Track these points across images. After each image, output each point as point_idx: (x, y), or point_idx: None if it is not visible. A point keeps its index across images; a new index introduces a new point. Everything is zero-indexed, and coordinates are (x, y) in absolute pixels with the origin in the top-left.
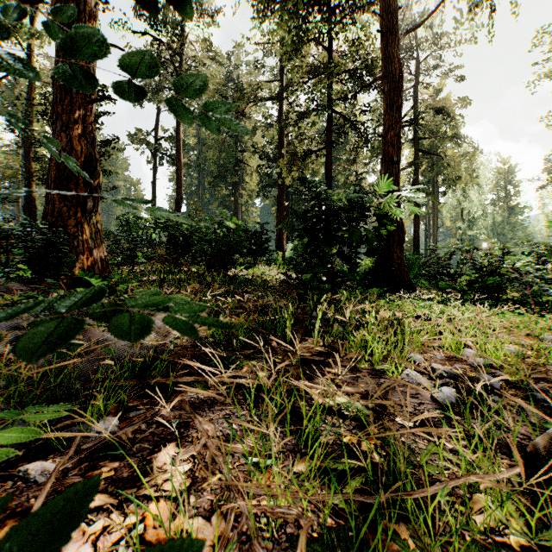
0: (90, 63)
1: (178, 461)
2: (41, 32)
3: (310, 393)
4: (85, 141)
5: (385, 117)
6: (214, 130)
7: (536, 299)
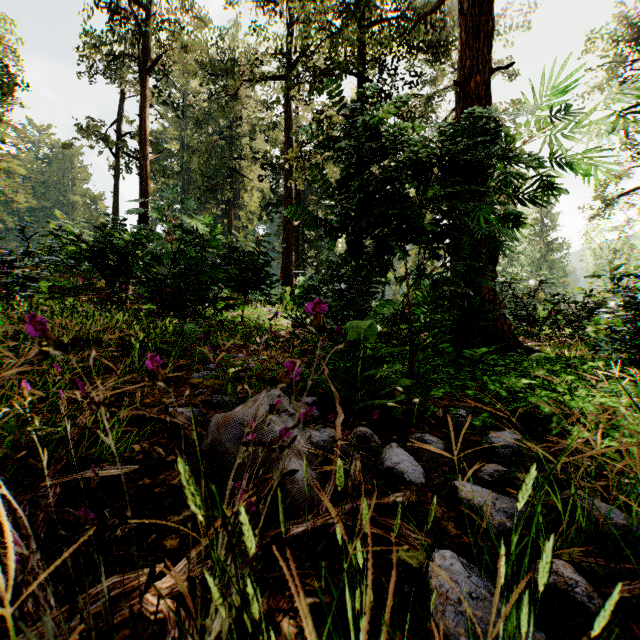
0: None
1: None
2: None
3: None
4: None
5: (463, 55)
6: None
7: None
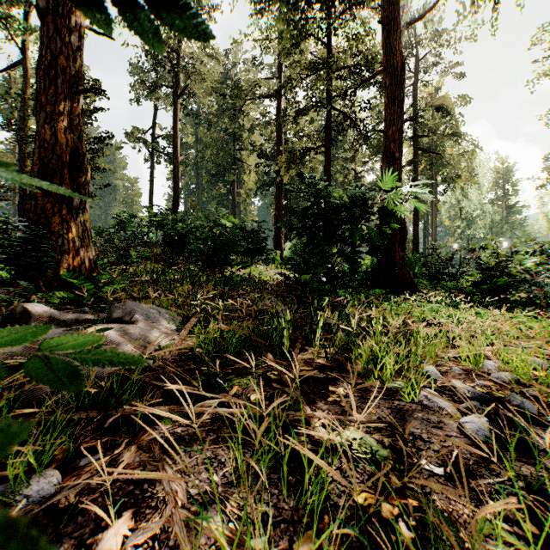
0: (77, 51)
1: (131, 545)
2: (36, 28)
3: (313, 424)
4: (72, 133)
5: (386, 112)
6: (149, 36)
7: (545, 301)
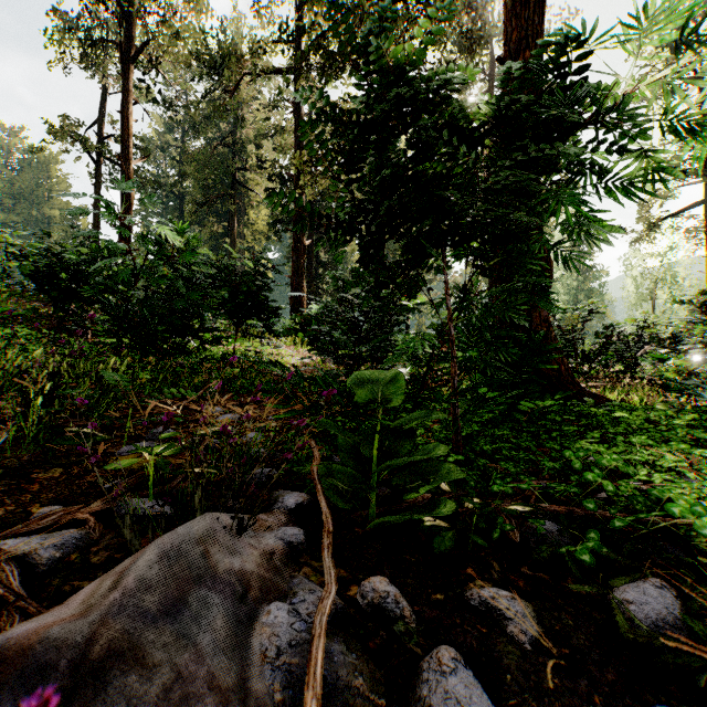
0: None
1: None
2: None
3: None
4: None
5: (509, 27)
6: None
7: None
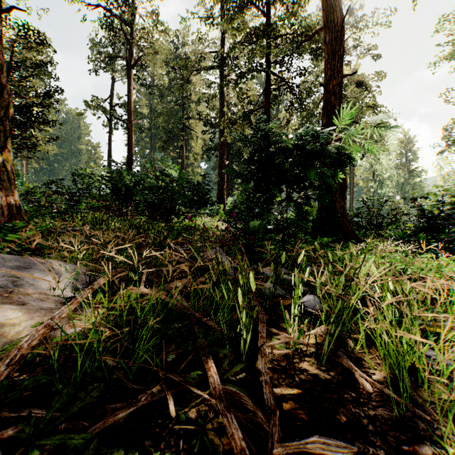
0: None
1: None
2: None
3: None
4: None
5: (326, 67)
6: None
7: None
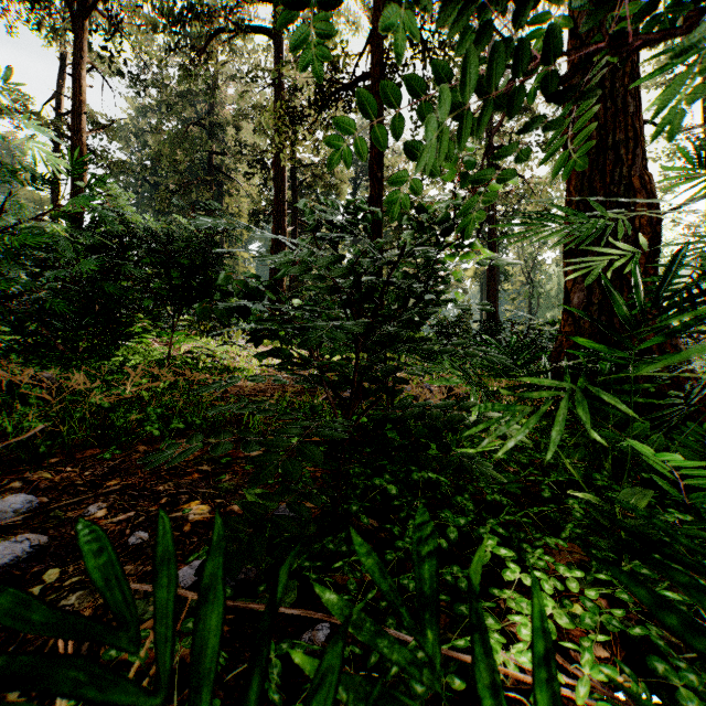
0: None
1: None
2: None
3: None
4: None
5: None
6: None
7: None
